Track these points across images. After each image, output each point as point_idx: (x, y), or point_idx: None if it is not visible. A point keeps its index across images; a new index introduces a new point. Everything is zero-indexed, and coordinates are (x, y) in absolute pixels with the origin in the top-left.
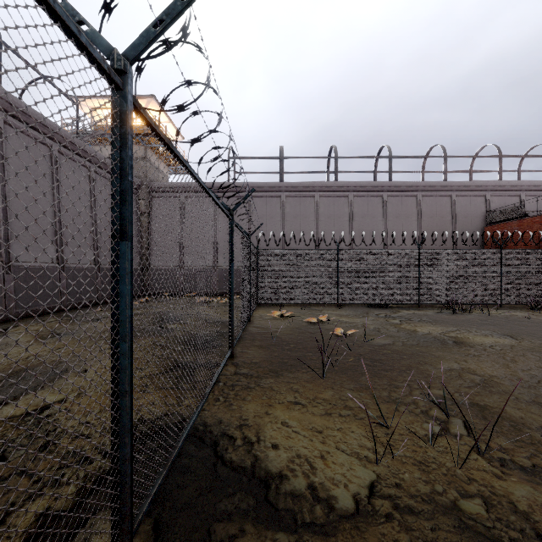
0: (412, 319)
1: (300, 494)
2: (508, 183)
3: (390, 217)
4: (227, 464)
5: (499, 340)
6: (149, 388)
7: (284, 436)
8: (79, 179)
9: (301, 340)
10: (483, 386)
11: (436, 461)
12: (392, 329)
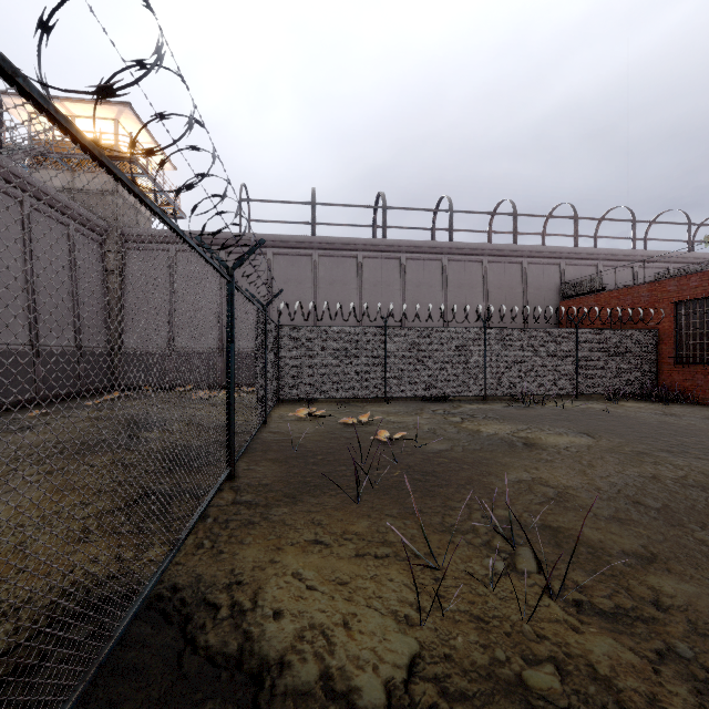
0: (476, 416)
1: (307, 691)
2: (584, 250)
3: (451, 286)
4: (199, 653)
5: (575, 439)
6: (93, 534)
7: (294, 596)
8: (3, 215)
9: (332, 448)
10: (557, 501)
11: (499, 614)
12: (451, 430)
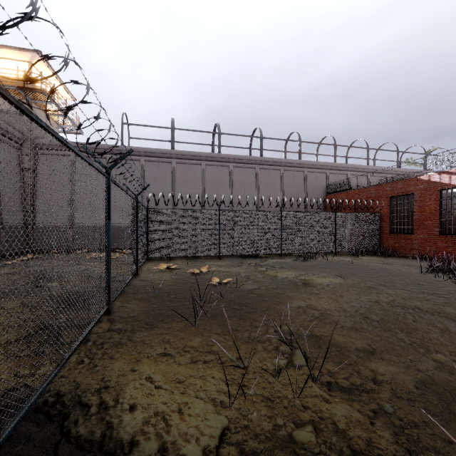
0: (275, 266)
1: None
2: (340, 165)
3: (261, 185)
4: (71, 441)
5: (333, 279)
6: None
7: (146, 394)
8: None
9: (181, 290)
10: (320, 319)
11: (280, 395)
12: (259, 276)
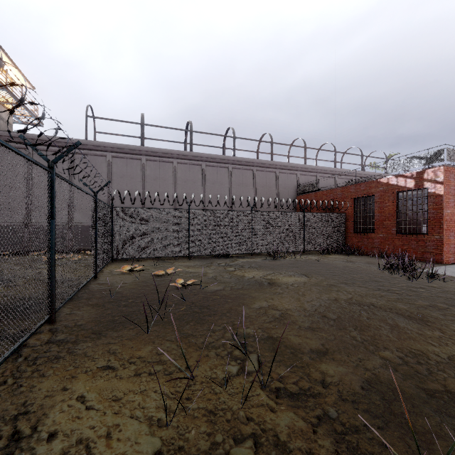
0: (244, 266)
1: None
2: (310, 166)
3: (234, 185)
4: None
5: (298, 278)
6: None
7: (72, 417)
8: None
9: (142, 293)
10: (280, 319)
11: (225, 407)
12: (226, 276)
